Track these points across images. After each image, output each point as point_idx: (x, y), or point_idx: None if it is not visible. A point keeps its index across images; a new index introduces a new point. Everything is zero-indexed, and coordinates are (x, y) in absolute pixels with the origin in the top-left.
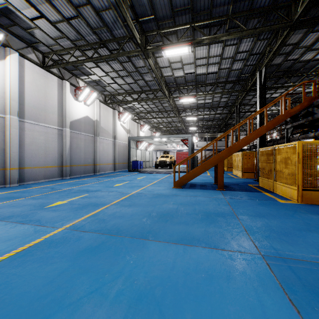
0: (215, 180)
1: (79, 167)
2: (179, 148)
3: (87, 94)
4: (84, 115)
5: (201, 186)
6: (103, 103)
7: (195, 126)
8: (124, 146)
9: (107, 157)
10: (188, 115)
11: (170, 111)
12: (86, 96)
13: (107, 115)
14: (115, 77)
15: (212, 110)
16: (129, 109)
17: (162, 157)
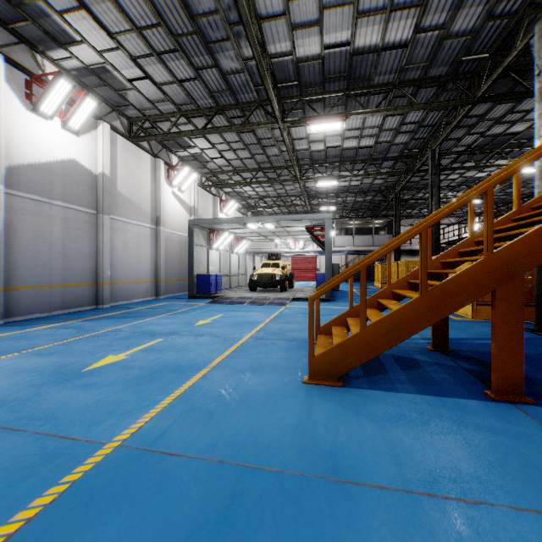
0: (434, 337)
1: (47, 291)
2: (299, 249)
3: (66, 98)
4: (63, 157)
5: (405, 368)
6: (124, 137)
7: (332, 204)
8: (182, 243)
9: (137, 265)
10: (321, 176)
11: (281, 170)
12: (63, 103)
13: (137, 168)
14: (141, 54)
15: (369, 169)
16: (195, 163)
17: (264, 267)
